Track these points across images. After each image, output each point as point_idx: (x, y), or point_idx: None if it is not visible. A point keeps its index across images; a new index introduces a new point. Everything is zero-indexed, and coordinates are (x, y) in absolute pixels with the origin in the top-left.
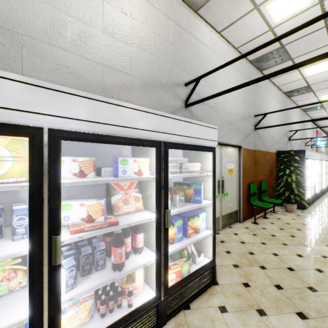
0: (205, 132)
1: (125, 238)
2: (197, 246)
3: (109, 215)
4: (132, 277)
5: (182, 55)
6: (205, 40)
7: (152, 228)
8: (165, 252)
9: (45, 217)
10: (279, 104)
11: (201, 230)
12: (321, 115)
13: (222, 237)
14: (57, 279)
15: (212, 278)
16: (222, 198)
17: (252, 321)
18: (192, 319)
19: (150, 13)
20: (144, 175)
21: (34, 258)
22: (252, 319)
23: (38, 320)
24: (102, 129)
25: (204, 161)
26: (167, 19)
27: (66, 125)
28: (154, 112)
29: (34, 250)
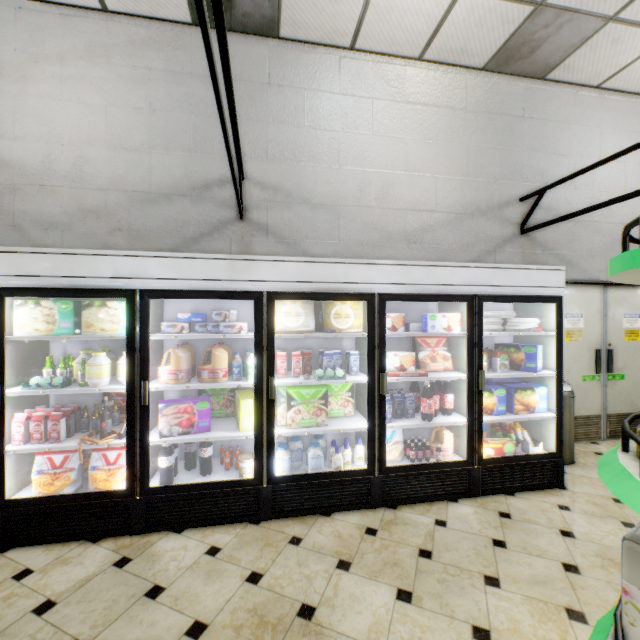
0: (541, 277)
1: (433, 395)
2: (535, 436)
3: (417, 369)
4: (440, 440)
5: (515, 156)
6: (563, 114)
7: (464, 390)
8: (478, 417)
9: (376, 358)
10: None
11: (538, 411)
12: None
13: (602, 449)
14: (383, 406)
15: (556, 479)
16: (607, 382)
17: (606, 526)
18: (515, 502)
19: (463, 121)
20: (453, 331)
21: (370, 386)
22: (608, 525)
23: (372, 431)
24: (415, 290)
25: (545, 315)
26: (489, 117)
27: (389, 289)
28: (464, 265)
29: (370, 380)
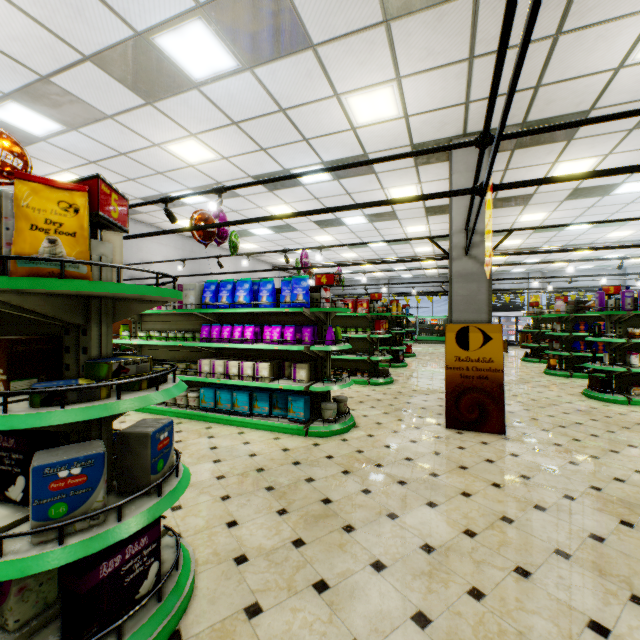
0: None
1: None
2: None
3: None
4: None
5: None
6: None
7: None
8: None
9: None
10: (176, 250)
11: None
12: (276, 261)
13: None
14: None
15: None
16: None
17: None
18: None
19: None
20: None
21: None
22: None
23: None
24: None
25: None
26: None
27: None
28: None
29: None
